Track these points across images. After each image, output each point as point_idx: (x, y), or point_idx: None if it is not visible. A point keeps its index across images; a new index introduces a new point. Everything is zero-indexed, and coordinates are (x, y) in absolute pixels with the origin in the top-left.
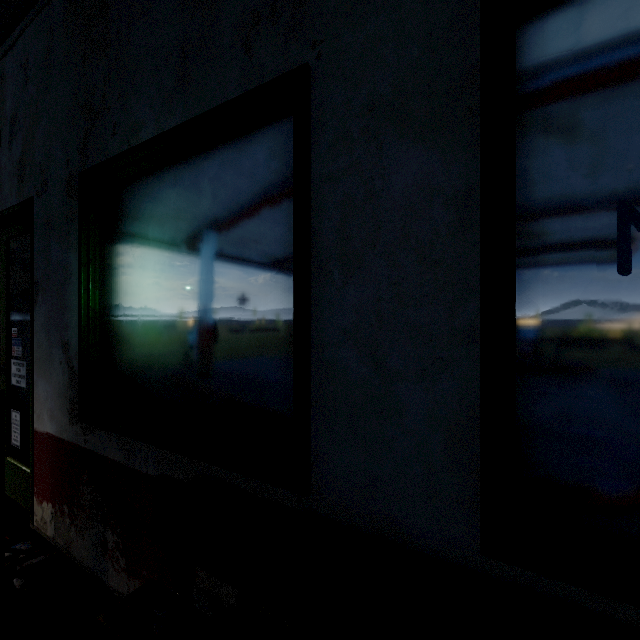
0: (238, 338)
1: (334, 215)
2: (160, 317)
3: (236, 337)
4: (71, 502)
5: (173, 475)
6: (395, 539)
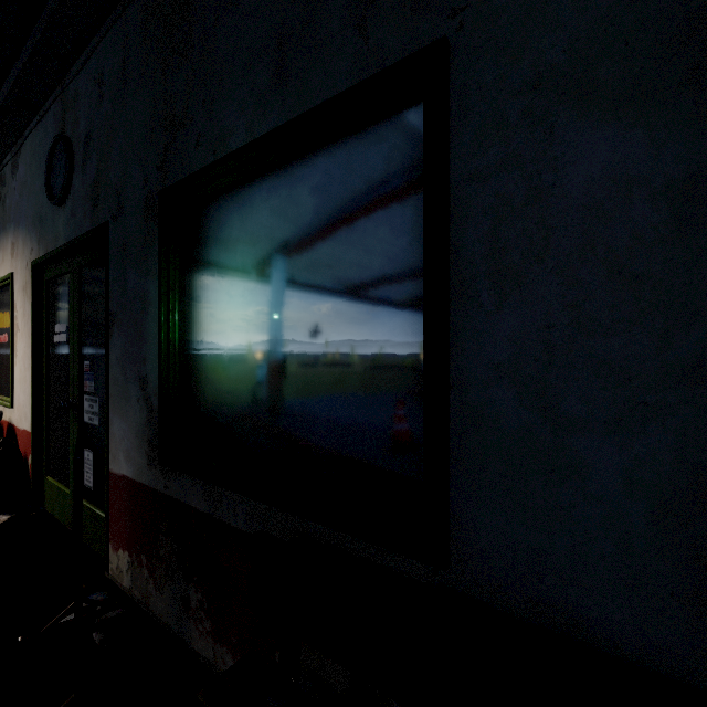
0: (347, 374)
1: (482, 222)
2: (250, 350)
3: (344, 373)
4: (149, 552)
5: (268, 531)
6: (573, 635)
